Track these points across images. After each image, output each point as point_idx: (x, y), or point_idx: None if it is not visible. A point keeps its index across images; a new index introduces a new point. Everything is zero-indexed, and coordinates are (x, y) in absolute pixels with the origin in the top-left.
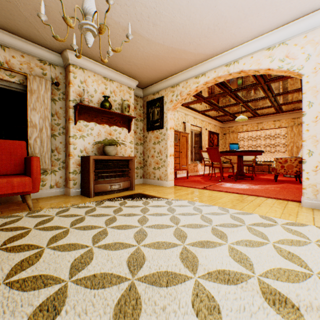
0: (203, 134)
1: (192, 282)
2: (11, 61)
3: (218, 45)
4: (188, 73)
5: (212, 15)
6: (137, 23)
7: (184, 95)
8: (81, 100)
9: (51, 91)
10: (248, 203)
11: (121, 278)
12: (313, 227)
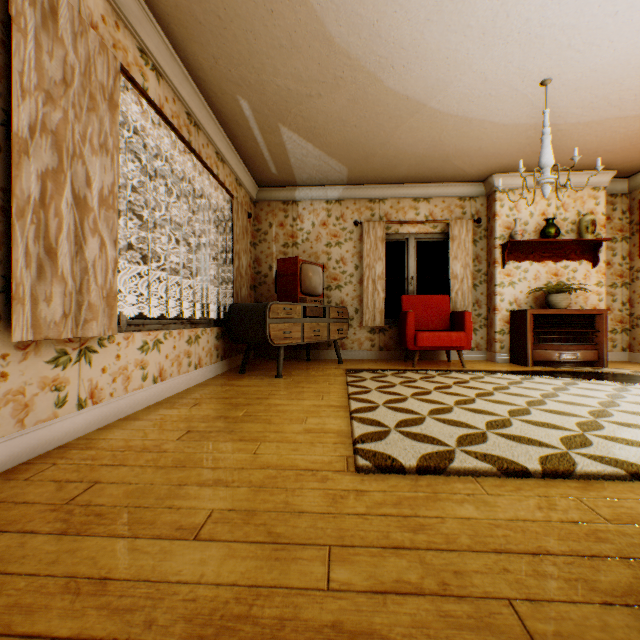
0: None
1: None
2: (433, 211)
3: None
4: None
5: None
6: (610, 110)
7: None
8: (510, 235)
9: (471, 232)
10: None
11: (591, 407)
12: None
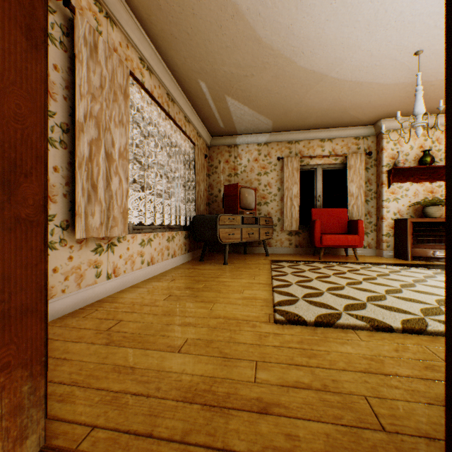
0: None
1: None
2: (335, 148)
3: None
4: None
5: None
6: None
7: None
8: (394, 164)
9: (364, 162)
10: None
11: None
12: None
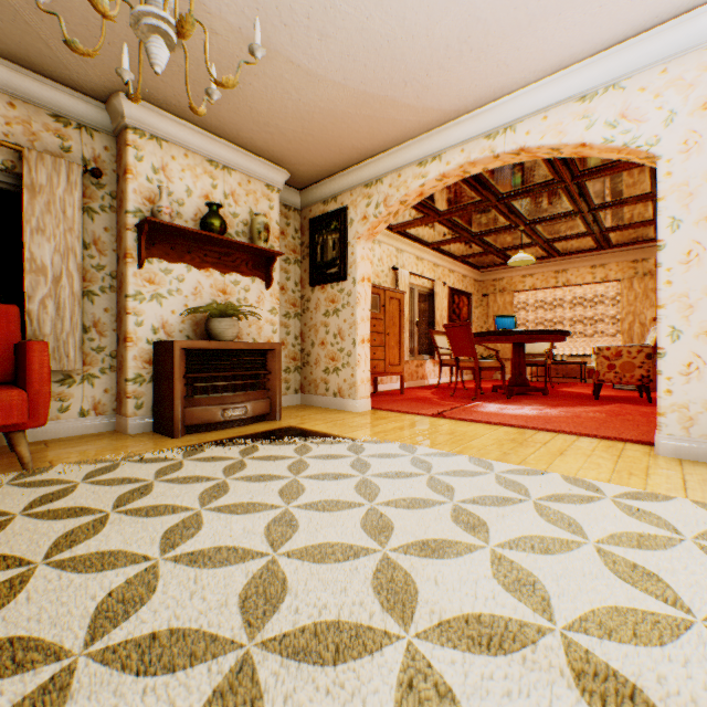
0: (438, 295)
1: (399, 650)
2: None
3: (469, 88)
4: (403, 155)
5: (455, 15)
6: (282, 32)
7: (393, 204)
8: (153, 212)
9: (81, 189)
10: (537, 448)
11: (220, 642)
12: (685, 503)
